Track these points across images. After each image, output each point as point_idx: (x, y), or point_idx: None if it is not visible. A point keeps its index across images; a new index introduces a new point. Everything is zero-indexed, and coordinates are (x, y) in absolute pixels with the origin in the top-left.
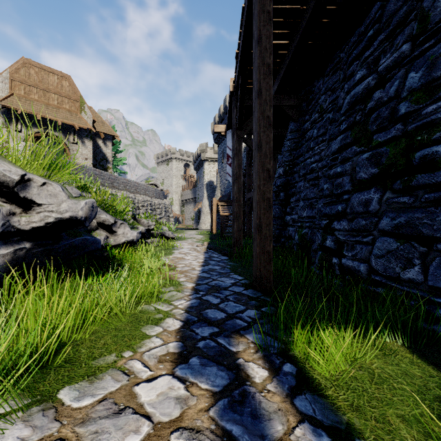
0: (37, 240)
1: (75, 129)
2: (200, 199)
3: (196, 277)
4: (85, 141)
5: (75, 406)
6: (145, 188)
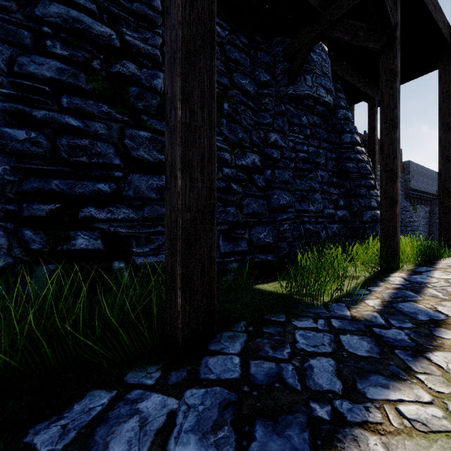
0: None
1: None
2: None
3: None
4: None
5: None
6: None
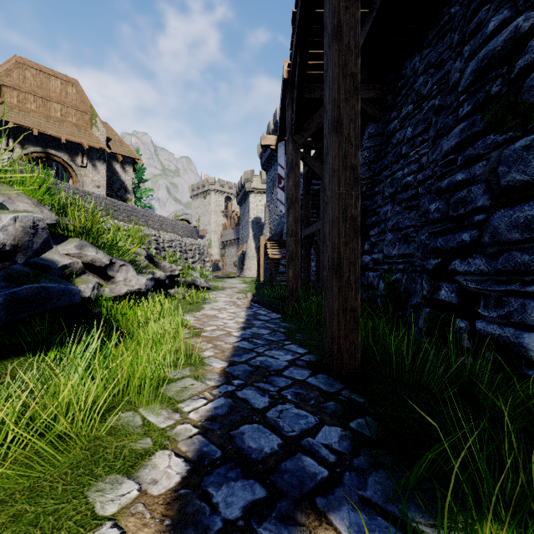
0: None
1: (84, 149)
2: (245, 240)
3: (230, 348)
4: (96, 164)
5: None
6: (173, 224)
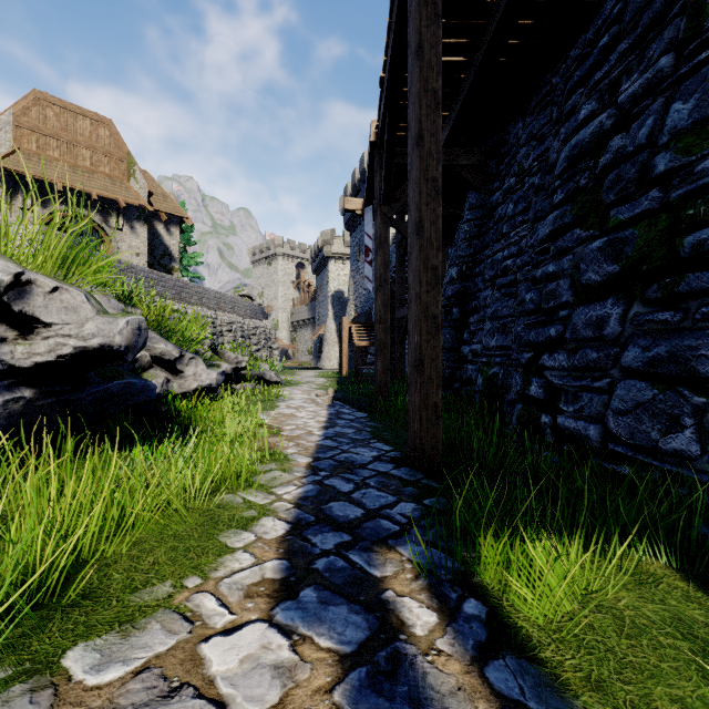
0: (45, 385)
1: (119, 207)
2: (323, 320)
3: (313, 446)
4: (135, 226)
5: (91, 683)
6: (233, 302)
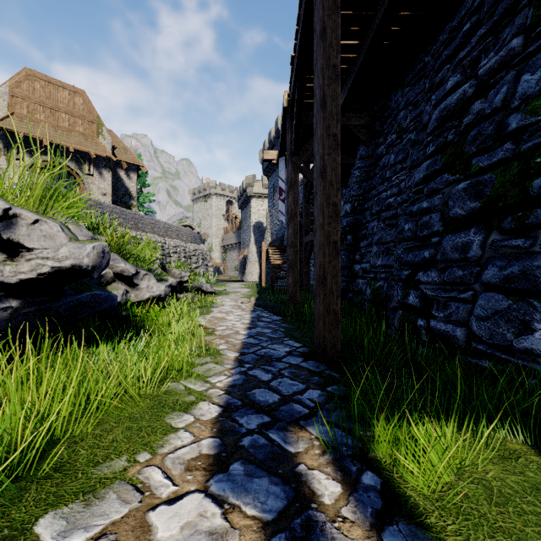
0: (28, 297)
1: (91, 158)
2: (246, 244)
3: (240, 343)
4: (103, 172)
5: None
6: (178, 230)
